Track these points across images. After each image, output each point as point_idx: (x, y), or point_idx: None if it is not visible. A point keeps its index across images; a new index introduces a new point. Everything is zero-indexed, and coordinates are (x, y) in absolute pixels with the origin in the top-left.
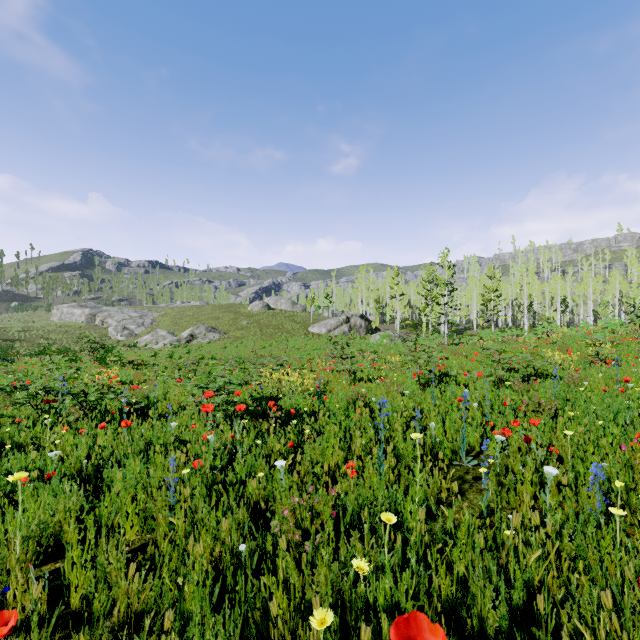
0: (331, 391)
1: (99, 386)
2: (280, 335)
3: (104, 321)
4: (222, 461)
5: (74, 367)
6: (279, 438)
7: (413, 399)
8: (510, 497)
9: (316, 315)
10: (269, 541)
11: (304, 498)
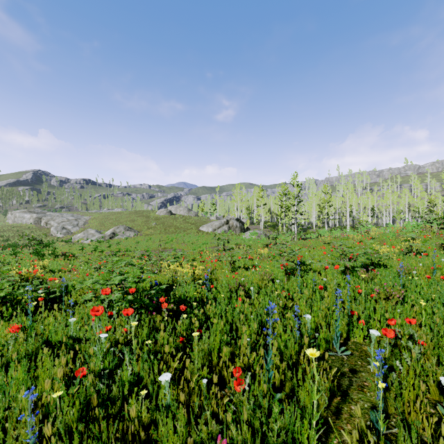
0: (216, 278)
1: (9, 283)
2: (179, 233)
3: (48, 223)
4: (110, 364)
5: (5, 261)
6: (169, 333)
7: (282, 286)
8: (396, 400)
9: (205, 218)
10: None
11: (188, 442)
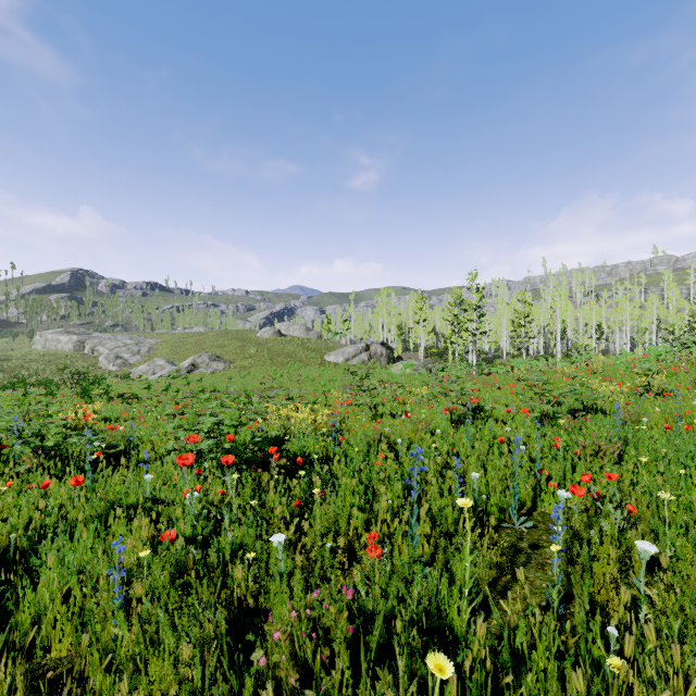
0: (349, 429)
1: (58, 428)
2: (293, 364)
3: (94, 349)
4: (204, 530)
5: (42, 403)
6: (281, 495)
7: (445, 439)
8: (585, 578)
9: (333, 342)
10: (248, 688)
11: (307, 599)
